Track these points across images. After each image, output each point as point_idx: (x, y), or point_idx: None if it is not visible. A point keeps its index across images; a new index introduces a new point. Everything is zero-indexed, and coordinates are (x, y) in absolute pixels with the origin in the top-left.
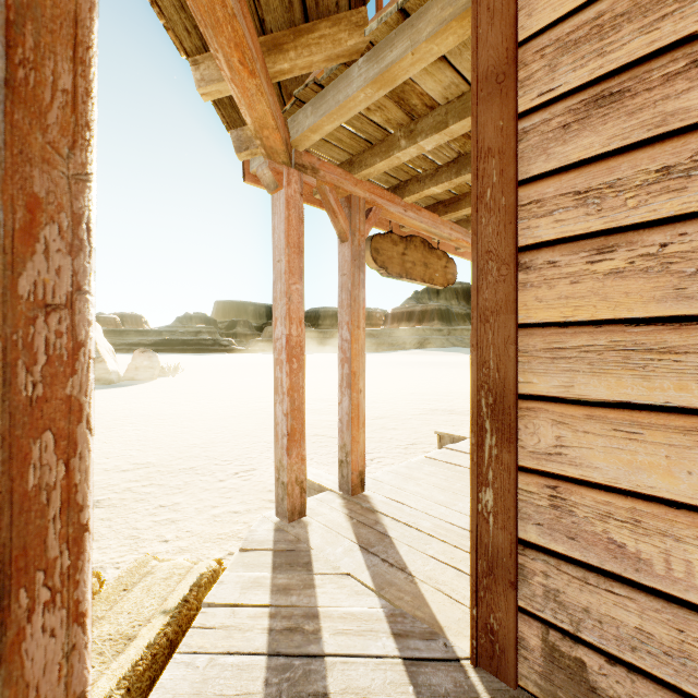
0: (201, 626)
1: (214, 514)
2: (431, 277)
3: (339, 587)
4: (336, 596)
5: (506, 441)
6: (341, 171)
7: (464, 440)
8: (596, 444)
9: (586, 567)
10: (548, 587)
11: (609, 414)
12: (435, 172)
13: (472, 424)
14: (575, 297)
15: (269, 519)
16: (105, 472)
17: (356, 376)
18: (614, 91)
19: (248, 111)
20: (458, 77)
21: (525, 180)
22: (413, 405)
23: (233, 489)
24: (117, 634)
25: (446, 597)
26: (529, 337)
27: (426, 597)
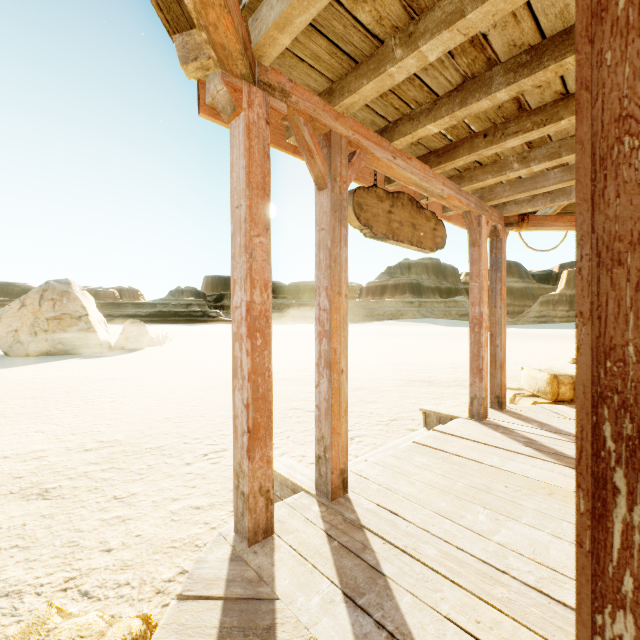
0: None
1: (172, 510)
2: (419, 240)
3: None
4: None
5: None
6: (319, 100)
7: (452, 419)
8: None
9: None
10: None
11: None
12: (432, 106)
13: (580, 473)
14: None
15: (226, 539)
16: (66, 452)
17: (336, 354)
18: None
19: None
20: None
21: None
22: (391, 375)
23: (200, 475)
24: None
25: None
26: None
27: None
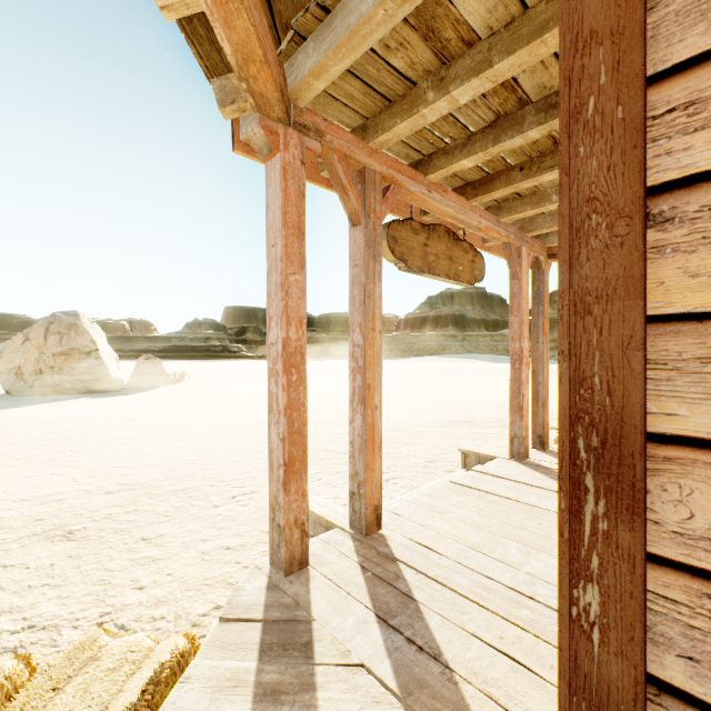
0: None
1: (203, 550)
2: (456, 273)
3: (349, 689)
4: (345, 705)
5: (626, 510)
6: (353, 137)
7: (492, 459)
8: None
9: None
10: None
11: None
12: (467, 141)
13: (561, 478)
14: None
15: (262, 571)
16: (87, 495)
17: (370, 390)
18: None
19: (224, 32)
20: None
21: (661, 73)
22: (430, 415)
23: (229, 517)
24: None
25: (502, 710)
26: (670, 338)
27: (474, 710)
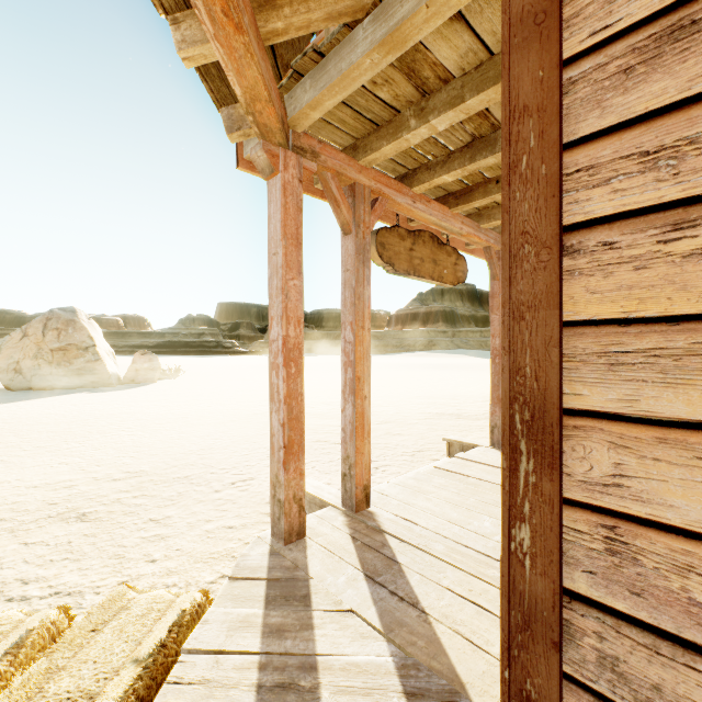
0: (177, 681)
1: (207, 529)
2: (440, 275)
3: (341, 628)
4: (338, 639)
5: (547, 466)
6: (344, 156)
7: (474, 447)
8: (670, 475)
9: (656, 633)
10: (603, 652)
11: (689, 438)
12: (447, 159)
13: (503, 445)
14: (641, 286)
15: (264, 541)
16: (95, 482)
17: (360, 382)
18: (697, 17)
19: (236, 79)
20: (477, 43)
21: (571, 142)
22: (419, 409)
23: (230, 500)
24: (77, 691)
25: (466, 641)
26: (577, 338)
27: (443, 641)
